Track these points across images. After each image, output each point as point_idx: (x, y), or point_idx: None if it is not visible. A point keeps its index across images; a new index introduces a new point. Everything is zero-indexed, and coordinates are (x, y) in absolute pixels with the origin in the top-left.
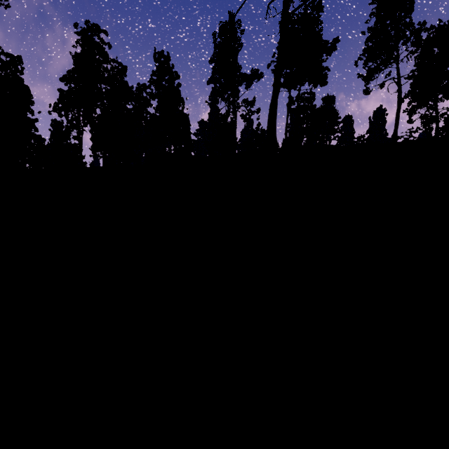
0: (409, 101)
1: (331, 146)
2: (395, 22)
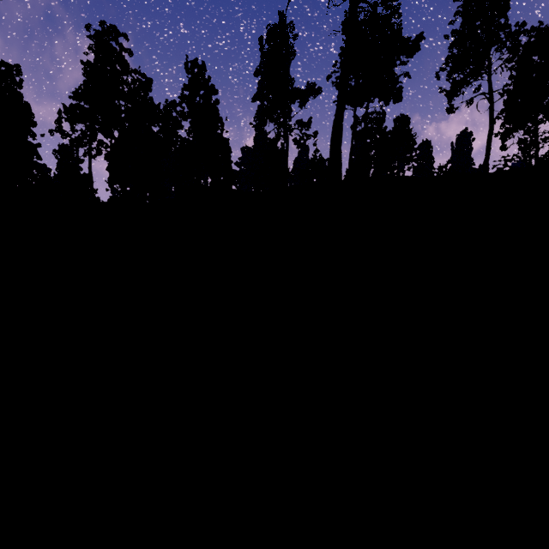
0: (502, 122)
1: (408, 177)
2: (487, 23)
